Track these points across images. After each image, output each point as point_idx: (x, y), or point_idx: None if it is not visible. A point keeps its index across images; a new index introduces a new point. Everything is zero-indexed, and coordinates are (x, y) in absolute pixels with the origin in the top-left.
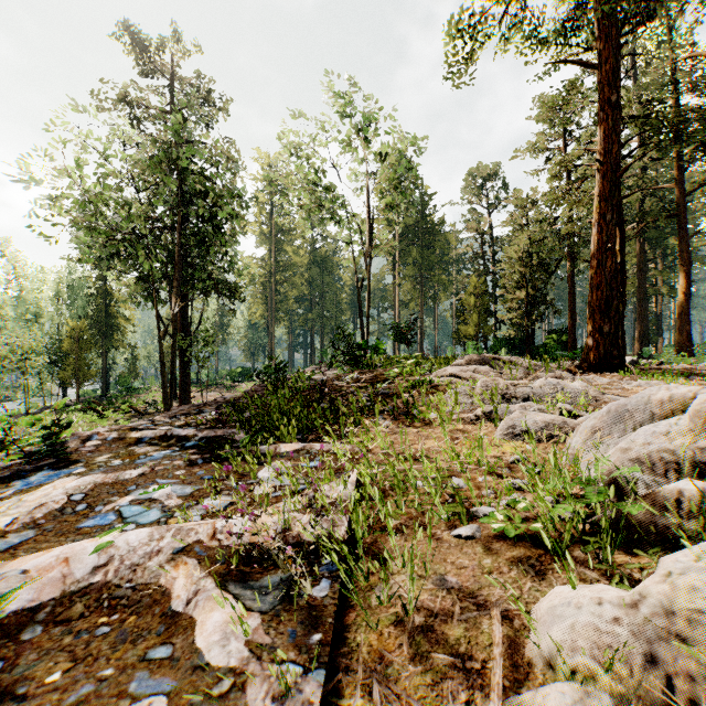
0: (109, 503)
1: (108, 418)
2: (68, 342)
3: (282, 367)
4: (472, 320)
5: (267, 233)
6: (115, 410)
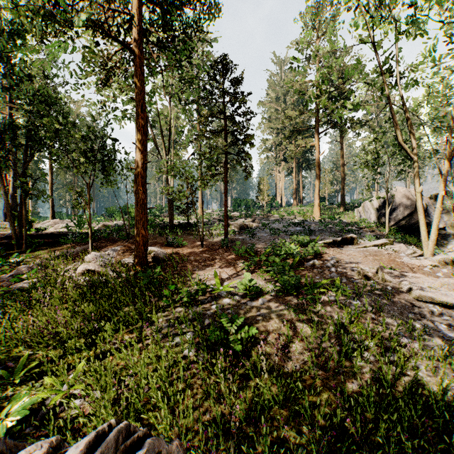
0: None
1: None
2: None
3: None
4: None
5: None
6: None
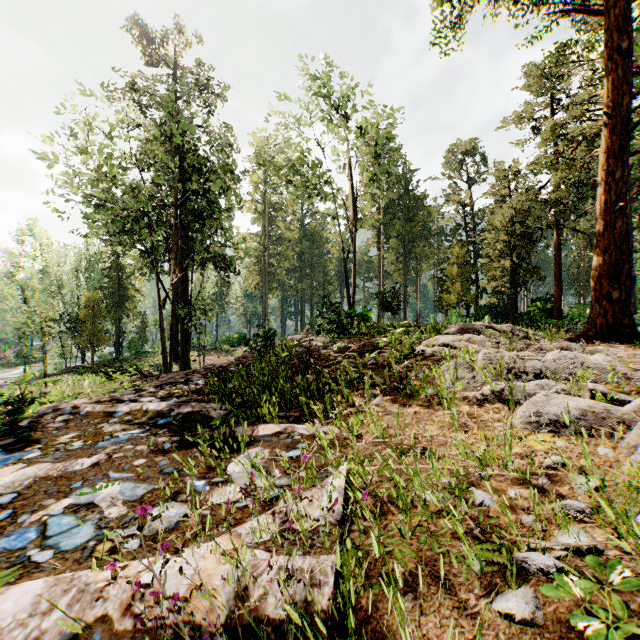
0: (39, 510)
1: (116, 380)
2: (84, 310)
3: (271, 335)
4: (455, 289)
5: (261, 210)
6: (123, 373)
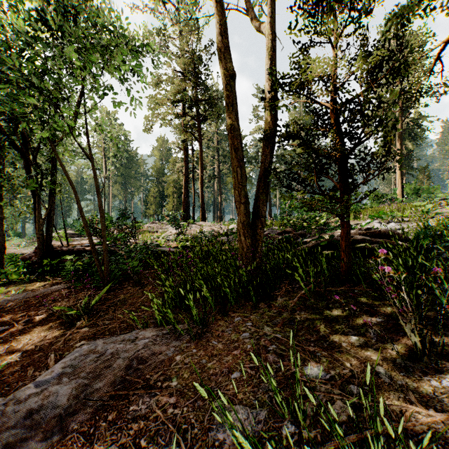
0: None
1: None
2: None
3: None
4: (152, 208)
5: None
6: None
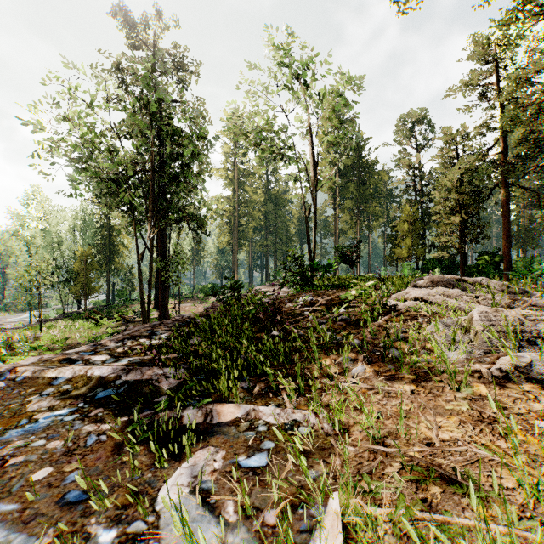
0: None
1: (103, 325)
2: (78, 264)
3: (237, 287)
4: (406, 244)
5: (232, 177)
6: (110, 318)
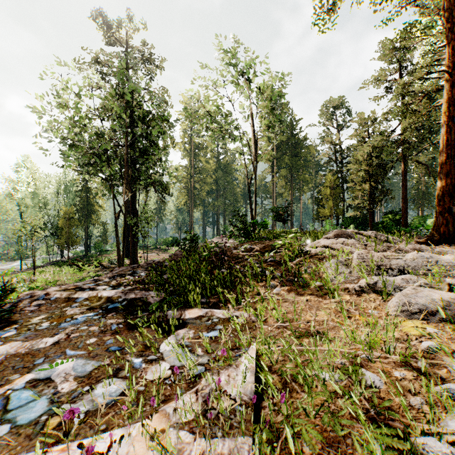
0: (6, 384)
1: (85, 270)
2: (62, 221)
3: (195, 239)
4: (328, 205)
5: (188, 149)
6: (90, 265)
